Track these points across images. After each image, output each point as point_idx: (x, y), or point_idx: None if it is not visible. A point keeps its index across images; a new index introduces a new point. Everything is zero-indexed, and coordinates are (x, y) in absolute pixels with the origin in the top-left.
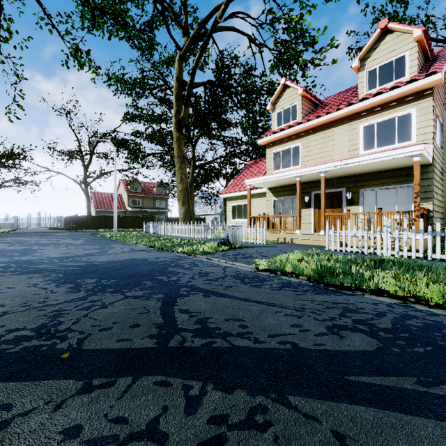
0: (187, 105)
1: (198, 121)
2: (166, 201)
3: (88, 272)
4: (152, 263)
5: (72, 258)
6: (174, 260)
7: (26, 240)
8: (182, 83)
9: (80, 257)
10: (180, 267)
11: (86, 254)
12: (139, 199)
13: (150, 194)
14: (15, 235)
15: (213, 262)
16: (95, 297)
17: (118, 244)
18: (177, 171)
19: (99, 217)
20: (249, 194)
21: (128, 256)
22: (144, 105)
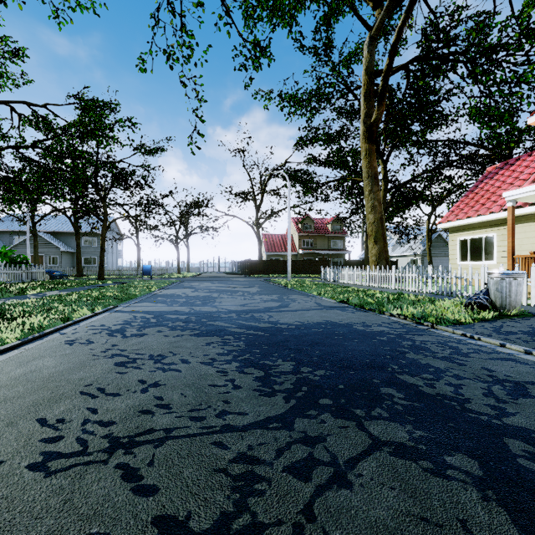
0: (382, 102)
1: (389, 128)
2: (343, 240)
3: (276, 344)
4: (365, 336)
5: (250, 313)
6: (400, 332)
7: (207, 285)
8: (373, 74)
9: (259, 313)
10: (428, 352)
11: (265, 308)
12: (311, 239)
13: (324, 233)
14: (200, 279)
15: (489, 346)
16: (307, 422)
17: (297, 294)
18: (366, 197)
19: (270, 261)
20: (511, 217)
21: (319, 317)
22: (319, 124)
